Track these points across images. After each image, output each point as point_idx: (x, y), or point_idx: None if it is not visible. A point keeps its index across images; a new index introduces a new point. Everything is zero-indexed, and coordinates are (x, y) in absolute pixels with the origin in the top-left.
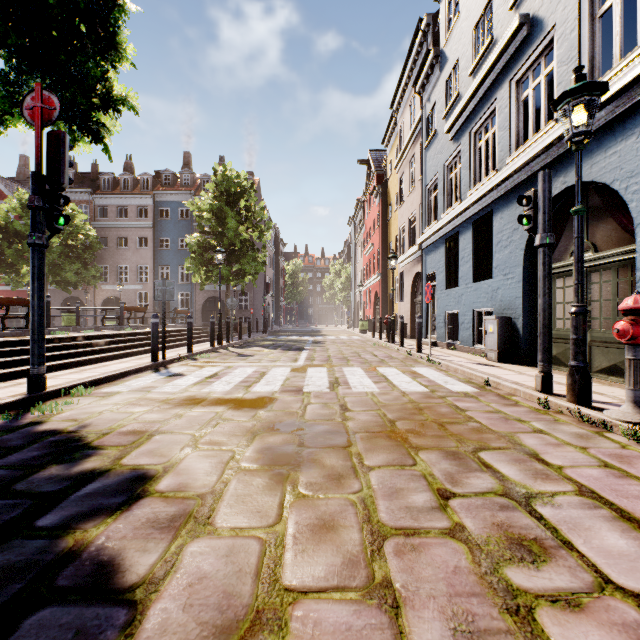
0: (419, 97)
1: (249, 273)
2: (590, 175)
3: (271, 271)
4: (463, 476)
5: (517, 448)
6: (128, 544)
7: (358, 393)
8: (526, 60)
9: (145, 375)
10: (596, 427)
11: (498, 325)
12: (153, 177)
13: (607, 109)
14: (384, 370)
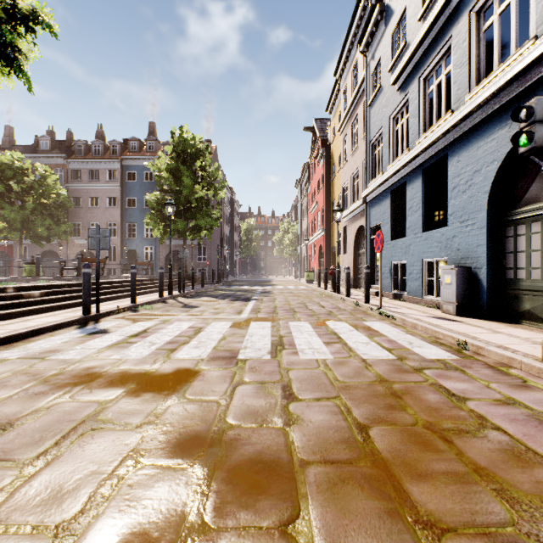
0: (362, 60)
1: (204, 228)
2: None
3: (227, 228)
4: None
5: None
6: None
7: (307, 362)
8: None
9: (63, 332)
10: None
11: (457, 275)
12: (121, 144)
13: None
14: (334, 325)
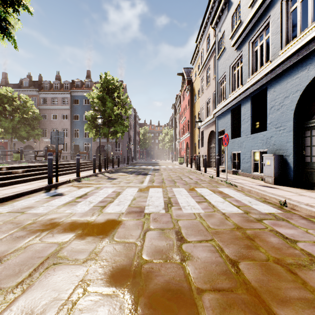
0: (213, 32)
1: (119, 132)
2: None
3: (132, 132)
4: None
5: None
6: None
7: (188, 215)
8: None
9: (36, 195)
10: None
11: (274, 160)
12: (70, 83)
13: None
14: (200, 190)
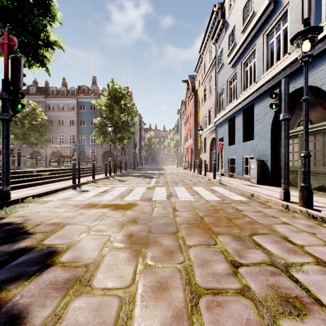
0: (214, 46)
1: (126, 138)
2: (308, 82)
3: (137, 137)
4: (245, 252)
5: (274, 233)
6: (33, 301)
7: (182, 201)
8: (272, 22)
9: (68, 191)
10: (317, 221)
11: (257, 164)
12: (77, 89)
13: (318, 45)
14: (196, 188)
